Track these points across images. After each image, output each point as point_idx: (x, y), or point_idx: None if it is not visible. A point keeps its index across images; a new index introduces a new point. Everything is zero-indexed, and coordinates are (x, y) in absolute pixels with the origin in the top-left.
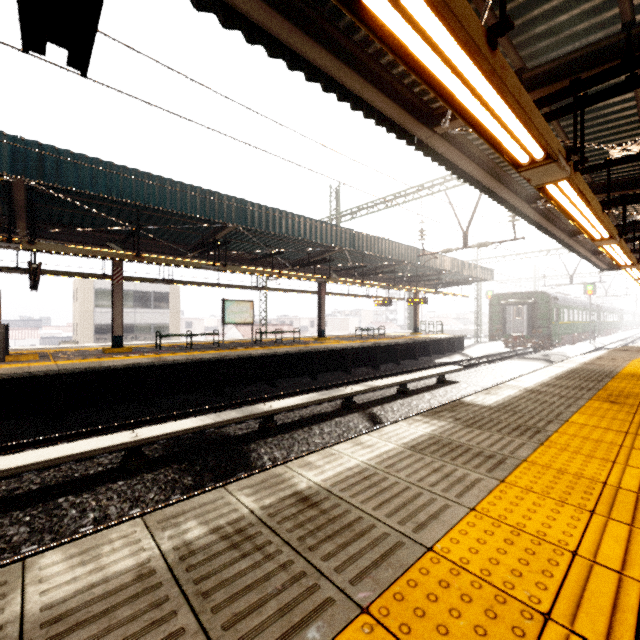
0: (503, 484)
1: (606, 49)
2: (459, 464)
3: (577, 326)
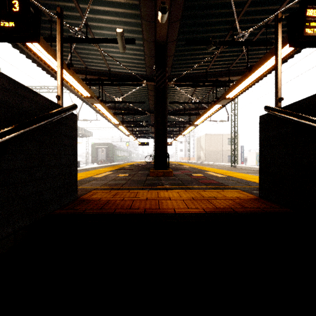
0: None
1: (106, 73)
2: None
3: (123, 157)
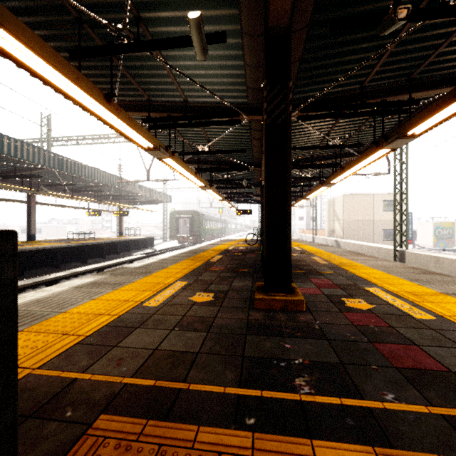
0: (116, 290)
1: (181, 107)
2: (99, 288)
3: (214, 230)
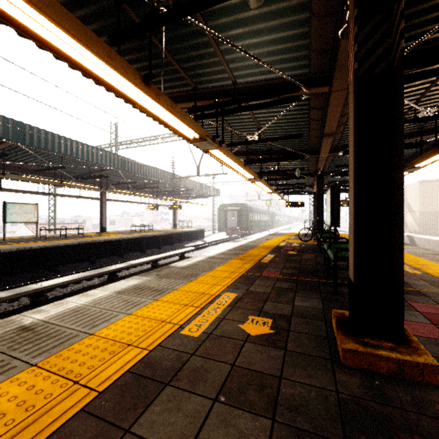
0: (155, 301)
1: (229, 90)
2: (140, 296)
3: (262, 223)
